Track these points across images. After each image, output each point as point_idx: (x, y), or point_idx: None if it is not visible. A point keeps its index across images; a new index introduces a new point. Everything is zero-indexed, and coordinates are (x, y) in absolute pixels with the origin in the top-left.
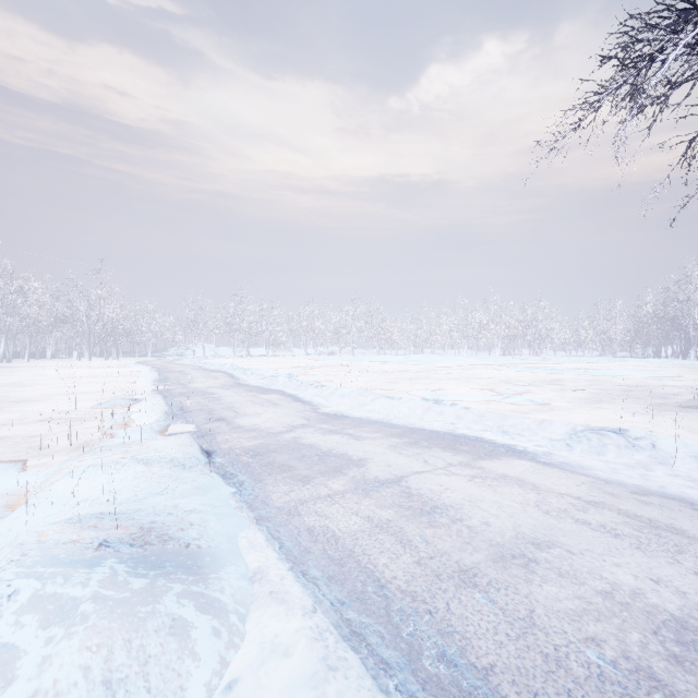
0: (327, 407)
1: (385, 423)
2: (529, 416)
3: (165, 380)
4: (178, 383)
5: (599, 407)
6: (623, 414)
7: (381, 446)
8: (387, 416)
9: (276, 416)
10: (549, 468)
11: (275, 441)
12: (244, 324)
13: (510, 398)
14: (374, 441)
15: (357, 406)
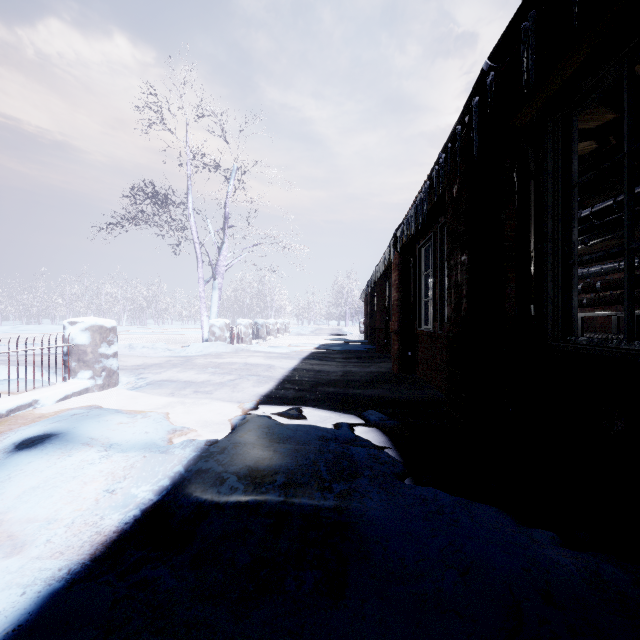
0: None
1: None
2: None
3: None
4: None
5: None
6: None
7: None
8: None
9: None
10: None
11: None
12: None
13: None
14: None
15: None
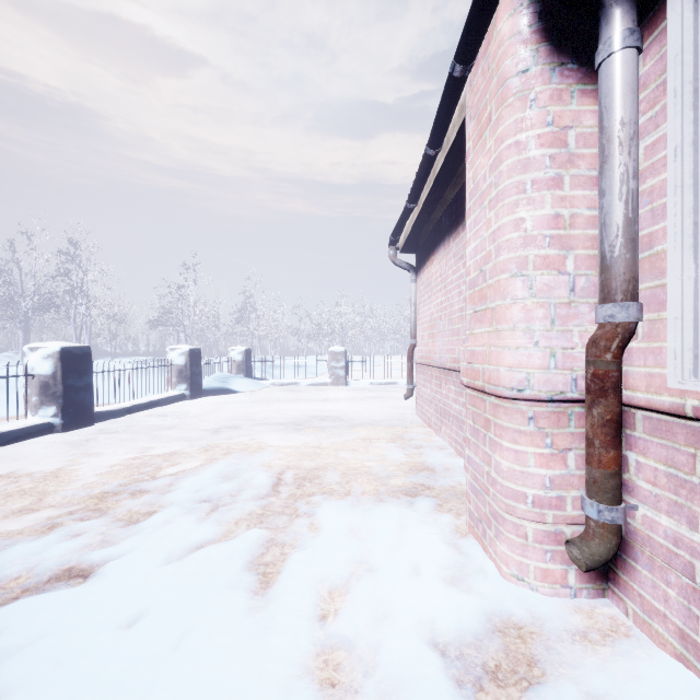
0: None
1: None
2: None
3: None
4: None
5: None
6: None
7: None
8: None
9: None
10: None
11: None
12: None
13: None
14: None
15: None
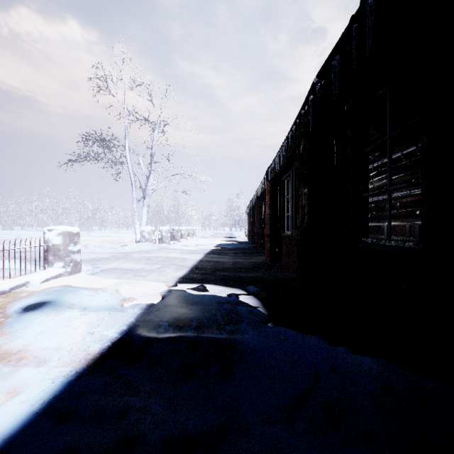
0: None
1: None
2: None
3: None
4: None
5: None
6: None
7: None
8: None
9: None
10: None
11: None
12: None
13: None
14: None
15: None
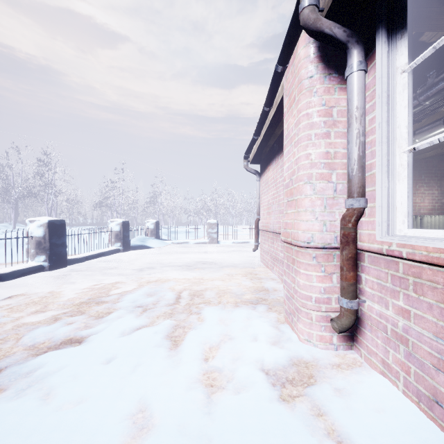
0: None
1: None
2: None
3: None
4: None
5: None
6: None
7: None
8: None
9: None
10: None
11: None
12: None
13: None
14: None
15: None
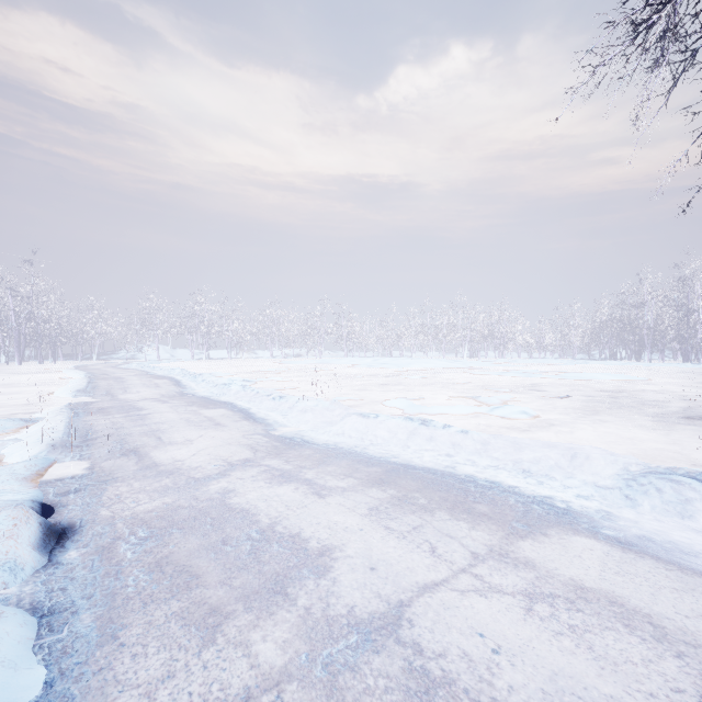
0: (285, 426)
1: (359, 455)
2: (527, 433)
3: (91, 389)
4: (106, 393)
5: (598, 419)
6: (630, 429)
7: (356, 511)
8: (361, 441)
9: (212, 444)
10: (636, 557)
11: (191, 499)
12: (203, 324)
13: (500, 410)
14: (345, 497)
15: (322, 425)
